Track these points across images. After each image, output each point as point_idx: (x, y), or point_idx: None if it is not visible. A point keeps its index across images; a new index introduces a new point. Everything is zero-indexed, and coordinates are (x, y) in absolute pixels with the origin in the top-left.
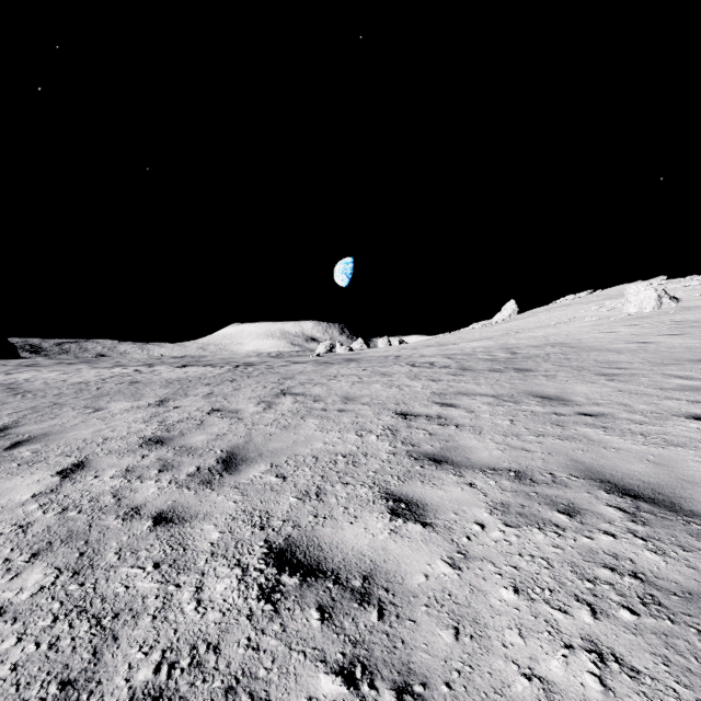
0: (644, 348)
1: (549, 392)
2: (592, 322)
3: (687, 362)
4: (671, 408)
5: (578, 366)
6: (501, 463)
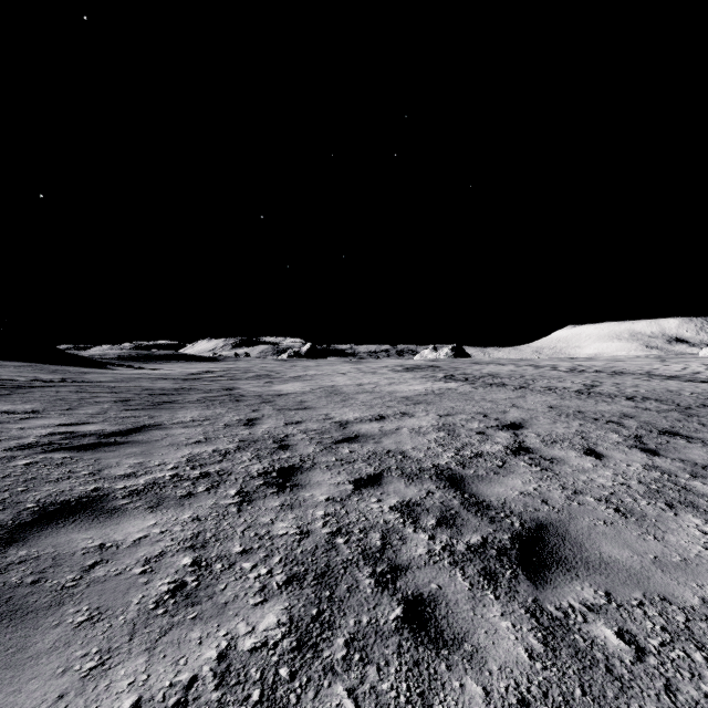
0: None
1: None
2: None
3: None
4: None
5: None
6: None
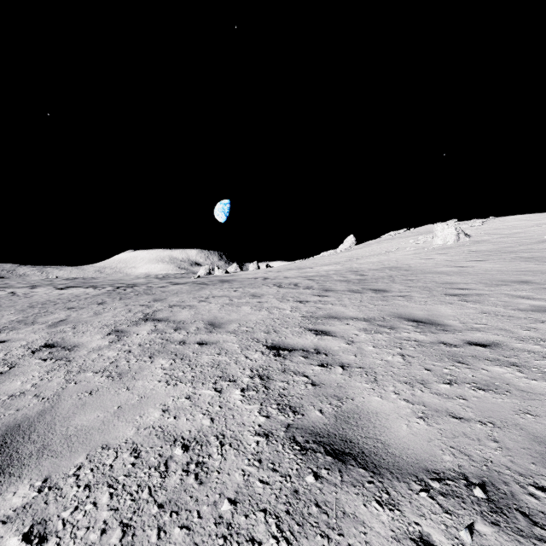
0: (465, 271)
1: (418, 315)
2: (412, 251)
3: (512, 282)
4: None
5: (425, 286)
6: (440, 457)
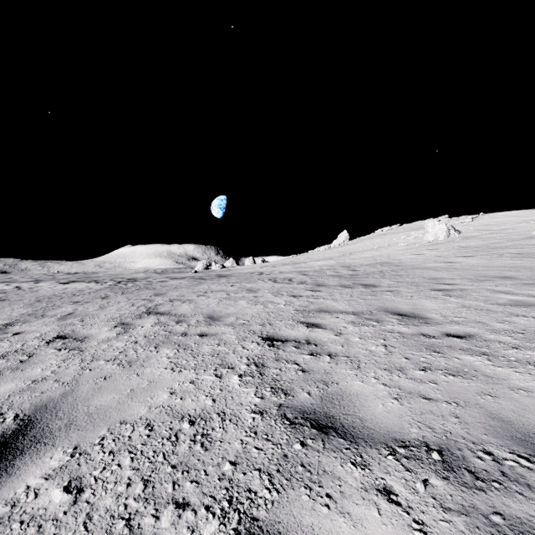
0: (453, 267)
1: (403, 309)
2: (403, 247)
3: (496, 278)
4: (527, 326)
5: (413, 282)
6: (408, 429)
